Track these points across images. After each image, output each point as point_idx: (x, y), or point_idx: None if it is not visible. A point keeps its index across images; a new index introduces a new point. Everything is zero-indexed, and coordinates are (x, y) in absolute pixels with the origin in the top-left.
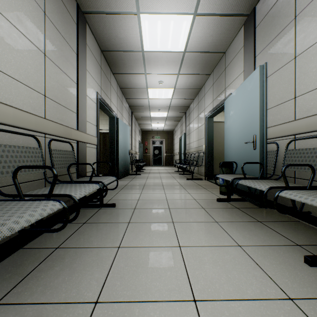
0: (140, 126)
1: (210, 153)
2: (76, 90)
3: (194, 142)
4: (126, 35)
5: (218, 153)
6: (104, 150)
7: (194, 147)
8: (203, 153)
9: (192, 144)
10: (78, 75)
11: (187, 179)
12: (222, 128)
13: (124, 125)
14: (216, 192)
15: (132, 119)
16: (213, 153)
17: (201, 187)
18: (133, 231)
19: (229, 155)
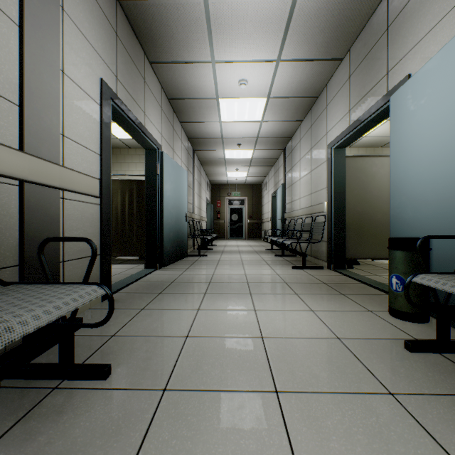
0: (208, 176)
1: (340, 217)
2: (16, 43)
3: (302, 198)
4: None
5: (355, 217)
6: (139, 213)
7: (303, 208)
8: (324, 218)
9: (298, 202)
10: (21, 1)
11: (293, 267)
12: (362, 168)
13: (176, 166)
14: (377, 309)
15: (193, 161)
16: (345, 218)
17: (331, 290)
18: None
19: (408, 219)
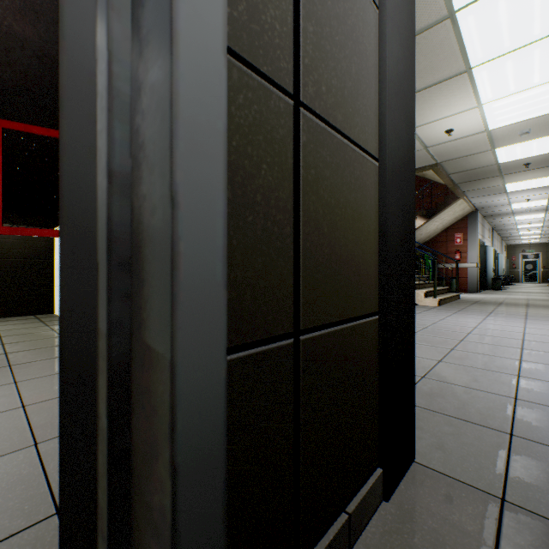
0: (505, 243)
1: None
2: None
3: None
4: (508, 228)
5: None
6: None
7: None
8: None
9: None
10: None
11: None
12: None
13: (500, 255)
14: None
15: (500, 244)
16: None
17: None
18: (517, 289)
19: None
